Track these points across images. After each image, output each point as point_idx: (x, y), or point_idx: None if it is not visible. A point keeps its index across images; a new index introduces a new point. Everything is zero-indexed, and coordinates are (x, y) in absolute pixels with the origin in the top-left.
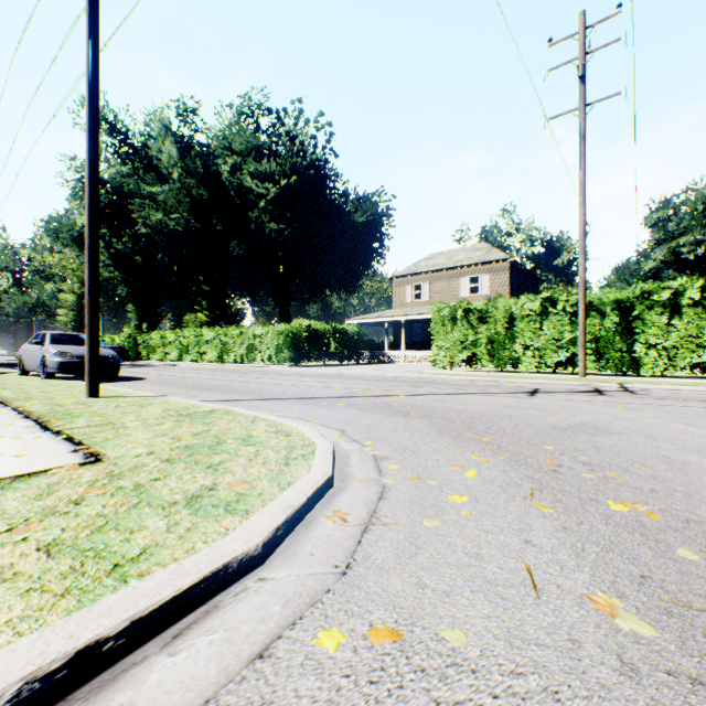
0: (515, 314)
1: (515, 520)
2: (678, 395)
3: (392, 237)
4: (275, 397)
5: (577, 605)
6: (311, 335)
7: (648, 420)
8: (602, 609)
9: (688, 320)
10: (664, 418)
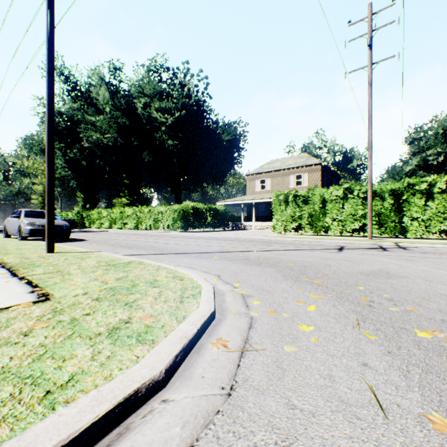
0: (326, 198)
1: (351, 345)
2: (435, 250)
3: (246, 150)
4: (172, 252)
5: (419, 424)
6: (195, 212)
7: (421, 268)
8: (442, 429)
9: (438, 202)
10: (431, 266)
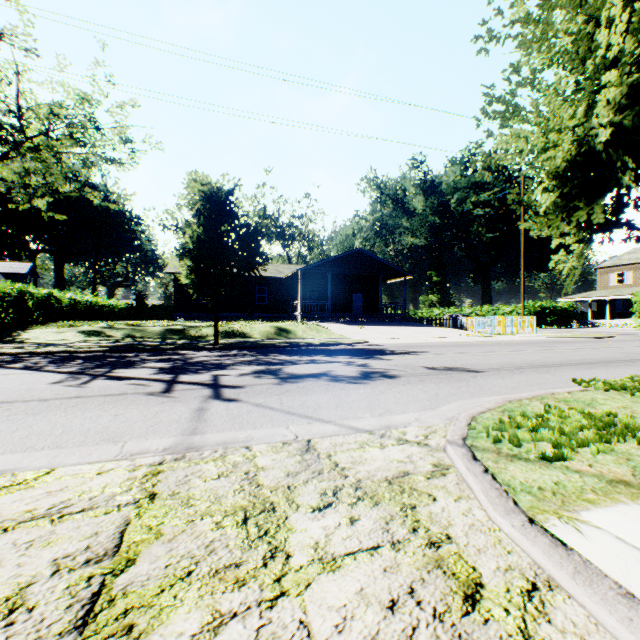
0: None
1: None
2: None
3: None
4: None
5: None
6: (538, 311)
7: None
8: None
9: None
10: None
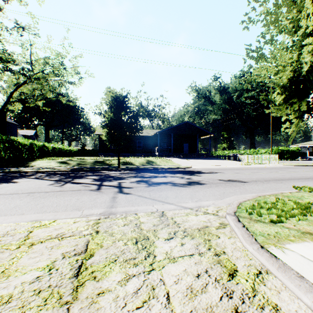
0: None
1: None
2: None
3: None
4: None
5: None
6: (280, 152)
7: None
8: None
9: None
10: None
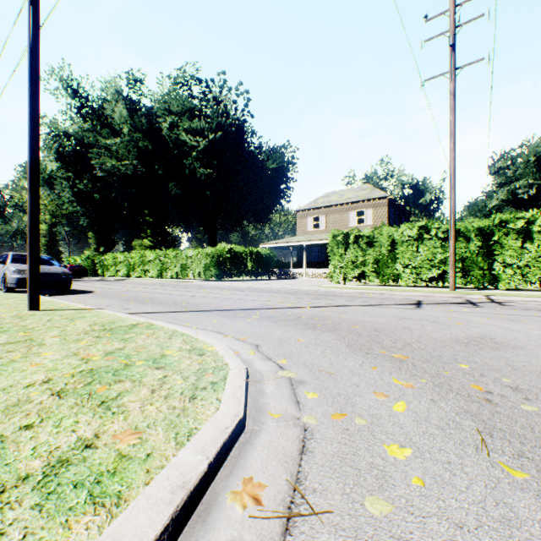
0: (396, 239)
1: (488, 496)
2: (540, 306)
3: (296, 180)
4: (198, 309)
5: None
6: (232, 257)
7: (536, 333)
8: None
9: (539, 244)
10: None
